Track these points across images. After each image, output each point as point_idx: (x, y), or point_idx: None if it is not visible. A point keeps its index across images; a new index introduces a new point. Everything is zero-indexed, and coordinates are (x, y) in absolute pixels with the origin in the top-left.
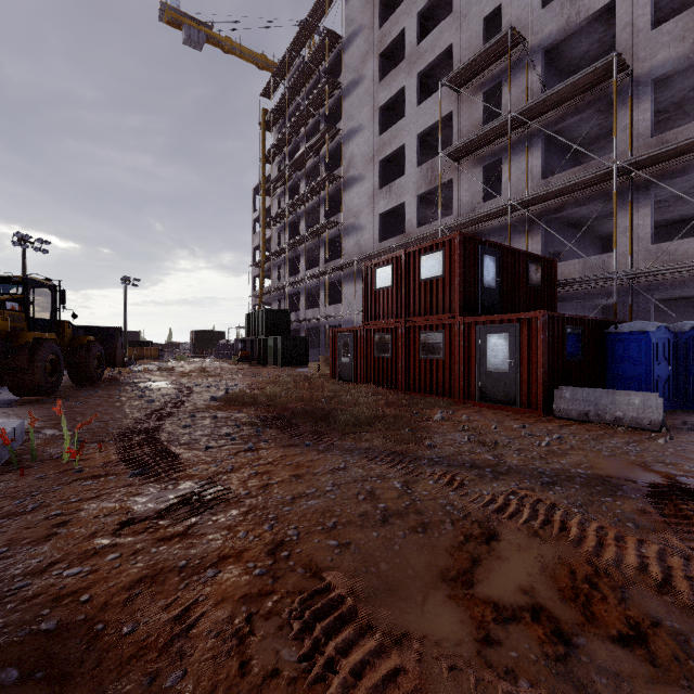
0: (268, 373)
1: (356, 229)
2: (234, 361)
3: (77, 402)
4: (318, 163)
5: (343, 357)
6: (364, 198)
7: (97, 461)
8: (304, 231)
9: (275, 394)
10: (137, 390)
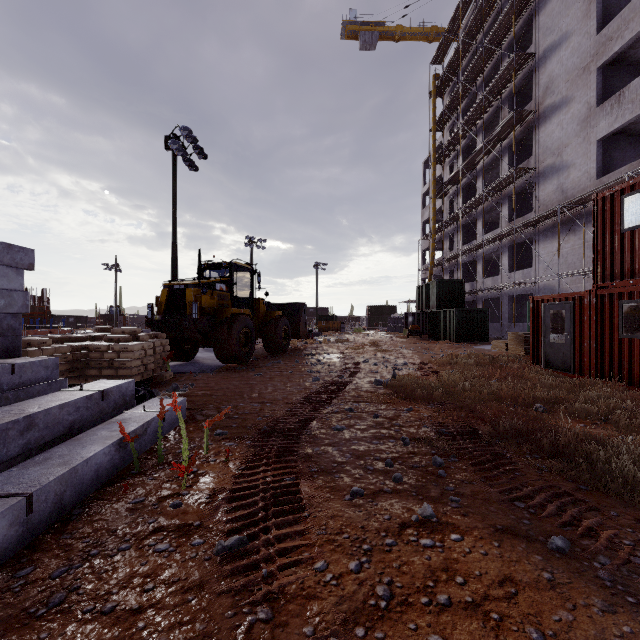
0: (440, 349)
1: (556, 170)
2: (404, 334)
3: (257, 374)
4: (499, 108)
5: (552, 335)
6: (571, 127)
7: (210, 483)
8: (480, 191)
9: (455, 383)
10: (310, 363)
